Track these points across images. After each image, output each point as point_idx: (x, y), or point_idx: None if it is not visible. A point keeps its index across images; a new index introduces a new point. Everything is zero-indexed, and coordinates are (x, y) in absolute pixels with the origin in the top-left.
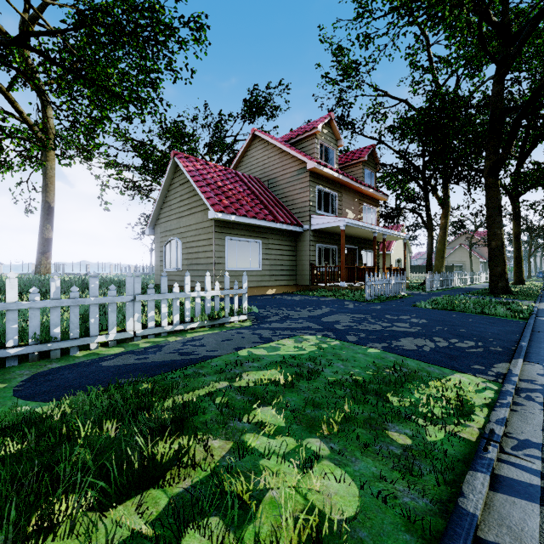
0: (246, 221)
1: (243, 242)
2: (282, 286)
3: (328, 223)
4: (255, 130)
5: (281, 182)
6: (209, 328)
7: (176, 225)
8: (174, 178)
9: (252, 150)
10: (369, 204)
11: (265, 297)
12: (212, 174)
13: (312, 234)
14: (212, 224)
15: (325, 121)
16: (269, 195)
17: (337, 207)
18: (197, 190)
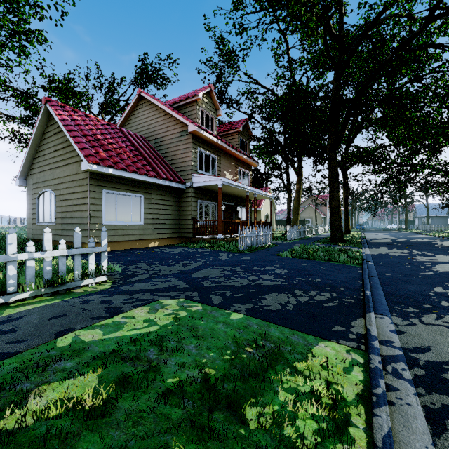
0: (126, 175)
1: (124, 196)
2: (165, 239)
3: (207, 182)
4: (141, 91)
5: (166, 142)
6: (48, 297)
7: (49, 176)
8: (48, 126)
9: (138, 110)
10: (243, 168)
11: (145, 250)
12: (92, 126)
13: (193, 191)
14: (87, 176)
15: (206, 90)
16: (153, 153)
17: (217, 169)
18: (70, 140)
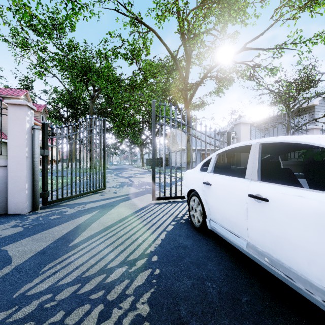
0: None
1: None
2: None
3: None
4: None
5: None
6: None
7: None
8: None
9: None
10: None
11: None
12: None
13: None
14: None
15: (25, 94)
16: None
17: None
18: None
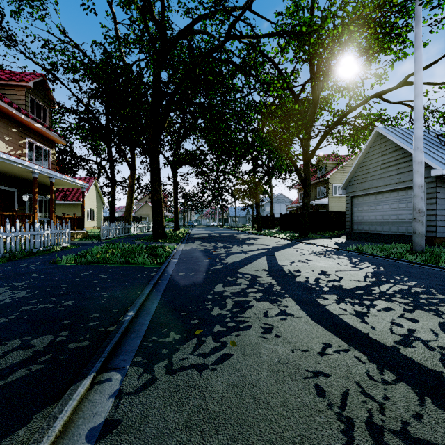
0: None
1: None
2: None
3: None
4: None
5: None
6: None
7: None
8: None
9: None
10: (38, 142)
11: None
12: None
13: None
14: None
15: None
16: None
17: None
18: None
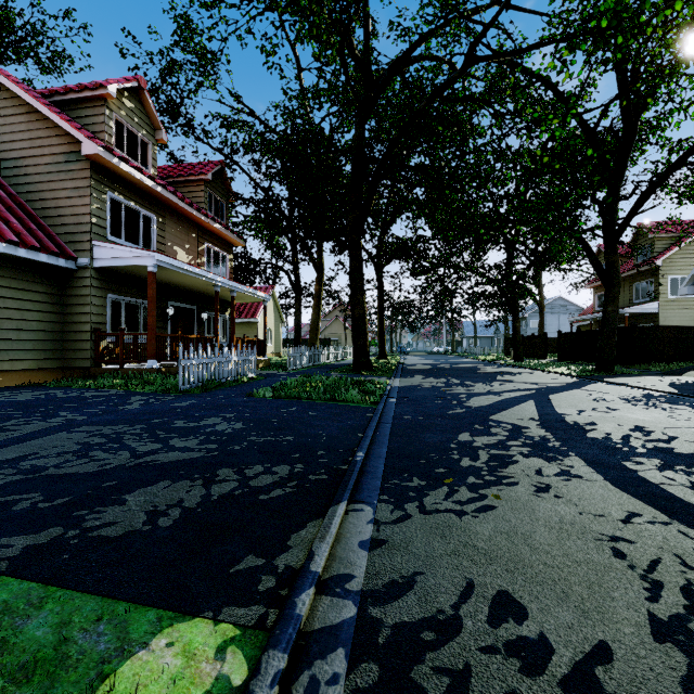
0: None
1: None
2: (22, 372)
3: (126, 259)
4: None
5: (31, 169)
6: None
7: None
8: None
9: None
10: (216, 246)
11: None
12: None
13: (97, 275)
14: None
15: (128, 84)
16: None
17: (157, 239)
18: None
